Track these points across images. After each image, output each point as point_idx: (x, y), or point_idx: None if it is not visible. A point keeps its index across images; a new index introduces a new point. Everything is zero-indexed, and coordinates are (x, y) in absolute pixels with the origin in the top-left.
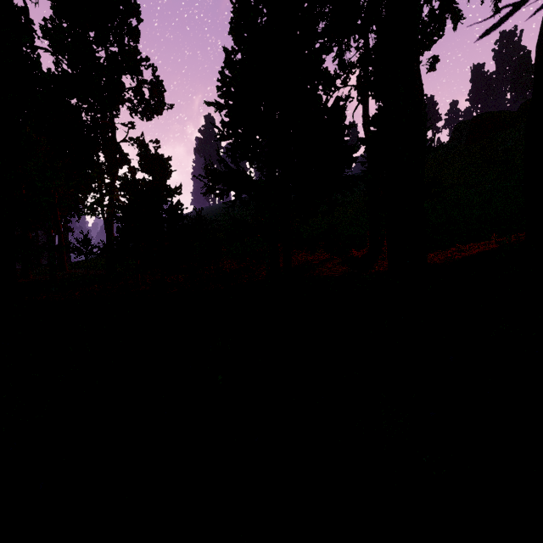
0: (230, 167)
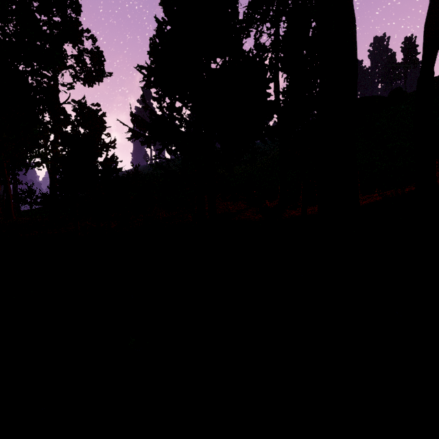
0: (155, 114)
